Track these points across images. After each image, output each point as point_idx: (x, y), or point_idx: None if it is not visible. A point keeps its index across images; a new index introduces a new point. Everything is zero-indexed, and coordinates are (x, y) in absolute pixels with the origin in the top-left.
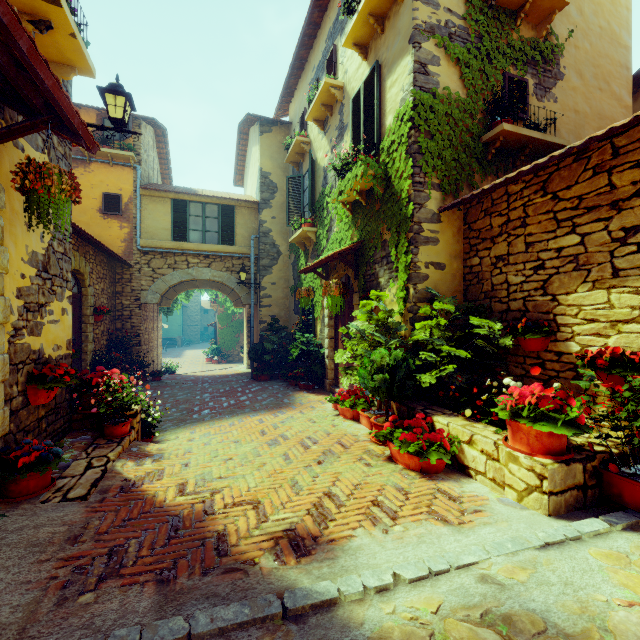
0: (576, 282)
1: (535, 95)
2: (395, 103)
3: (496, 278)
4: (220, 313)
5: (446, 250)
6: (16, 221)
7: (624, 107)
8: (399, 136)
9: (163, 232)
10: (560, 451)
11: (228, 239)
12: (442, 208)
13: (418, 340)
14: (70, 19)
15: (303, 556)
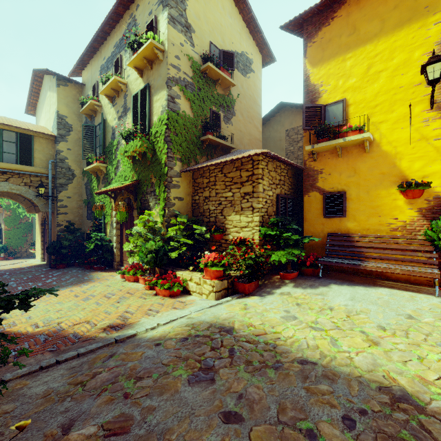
0: (231, 211)
1: (224, 121)
2: (158, 111)
3: (205, 206)
4: (6, 216)
5: (184, 191)
6: None
7: (259, 132)
8: (160, 130)
9: None
10: (220, 277)
11: (26, 160)
12: (182, 171)
13: (170, 236)
14: None
15: (119, 330)
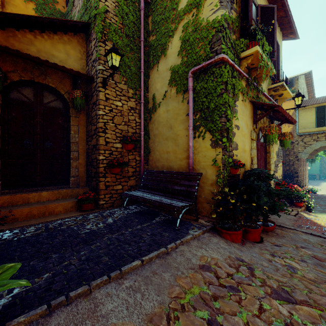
0: None
1: None
2: None
3: None
4: None
5: None
6: (274, 145)
7: None
8: None
9: (310, 124)
10: None
11: None
12: None
13: None
14: (288, 90)
15: None
